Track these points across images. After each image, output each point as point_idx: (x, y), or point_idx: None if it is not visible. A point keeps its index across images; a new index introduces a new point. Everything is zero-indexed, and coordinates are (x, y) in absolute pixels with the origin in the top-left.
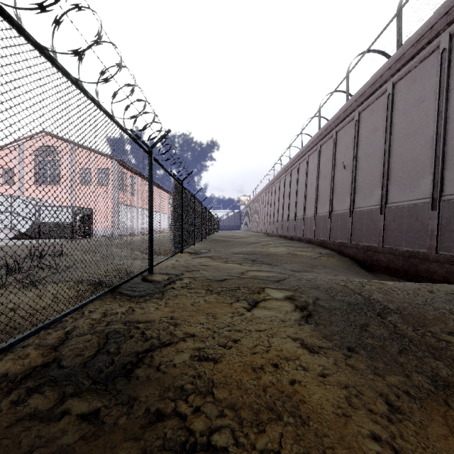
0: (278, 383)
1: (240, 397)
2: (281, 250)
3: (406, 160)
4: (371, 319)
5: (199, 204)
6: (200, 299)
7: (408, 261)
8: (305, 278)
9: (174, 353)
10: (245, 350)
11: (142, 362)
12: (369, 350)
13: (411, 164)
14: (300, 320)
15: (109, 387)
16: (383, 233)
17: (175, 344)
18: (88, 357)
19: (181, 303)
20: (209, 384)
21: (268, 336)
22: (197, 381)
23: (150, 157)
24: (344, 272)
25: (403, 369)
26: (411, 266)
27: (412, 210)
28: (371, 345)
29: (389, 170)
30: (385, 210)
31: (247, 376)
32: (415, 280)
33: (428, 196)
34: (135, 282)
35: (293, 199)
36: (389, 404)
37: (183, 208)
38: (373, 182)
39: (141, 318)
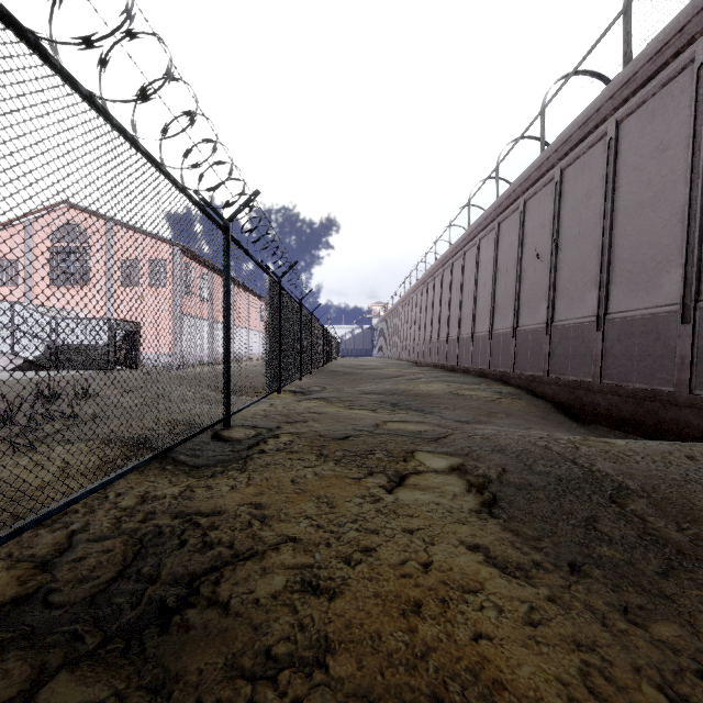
0: (449, 641)
1: (379, 674)
2: (438, 387)
3: (639, 244)
4: (601, 508)
5: (308, 315)
6: (307, 472)
7: (642, 406)
8: (480, 434)
9: (257, 576)
10: (385, 569)
11: (199, 594)
12: (608, 570)
13: (648, 250)
14: (479, 510)
15: (131, 650)
16: (601, 361)
17: (260, 557)
18: (101, 585)
19: (275, 478)
20: (320, 642)
21: (425, 542)
22: (297, 638)
23: (225, 235)
24: (539, 422)
25: (679, 609)
26: (648, 414)
27: (649, 324)
28: (610, 559)
29: (611, 260)
30: (604, 324)
31: (390, 625)
32: (654, 436)
33: (676, 302)
34: (200, 442)
35: (455, 308)
36: (667, 689)
37: (282, 320)
38: (584, 280)
39: (204, 507)
